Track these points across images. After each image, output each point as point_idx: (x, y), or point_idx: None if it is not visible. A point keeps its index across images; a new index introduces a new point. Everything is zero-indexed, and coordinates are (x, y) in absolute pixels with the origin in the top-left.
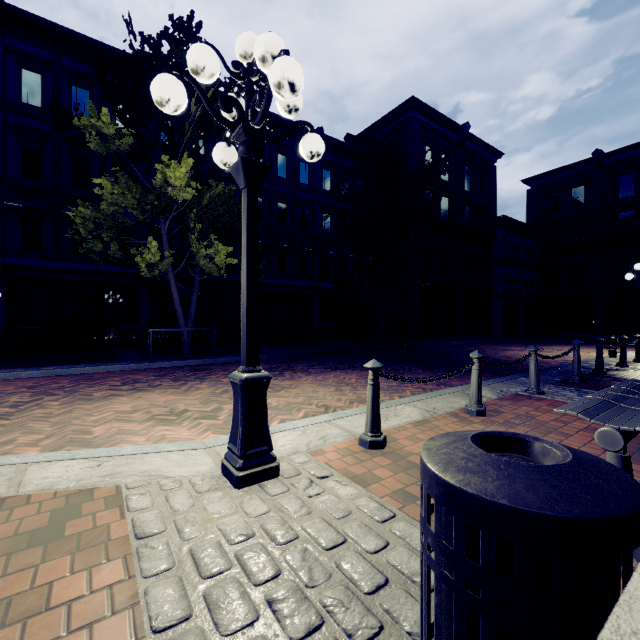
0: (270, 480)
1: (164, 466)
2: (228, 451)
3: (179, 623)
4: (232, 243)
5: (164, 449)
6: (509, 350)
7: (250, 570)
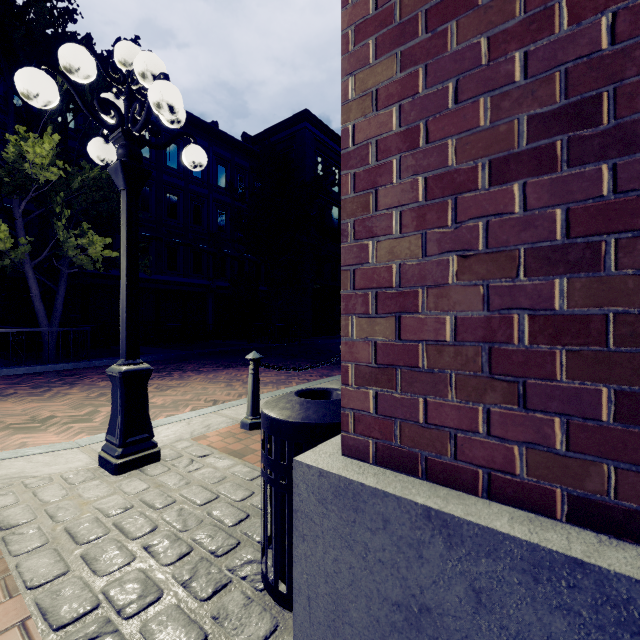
0: (151, 464)
1: (29, 468)
2: (106, 443)
3: (56, 578)
4: (111, 233)
5: (27, 453)
6: None
7: (128, 531)
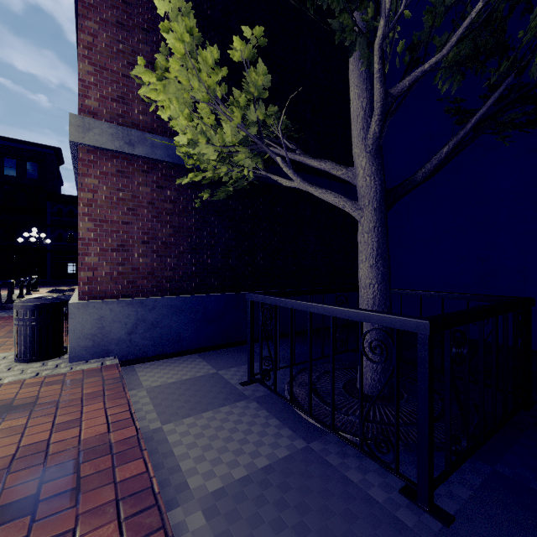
0: None
1: None
2: None
3: None
4: None
5: None
6: None
7: None
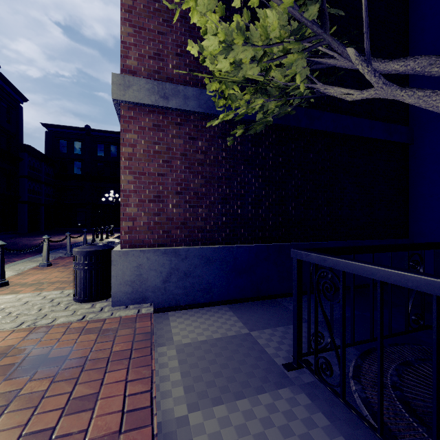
0: None
1: None
2: None
3: None
4: None
5: None
6: (39, 239)
7: None
